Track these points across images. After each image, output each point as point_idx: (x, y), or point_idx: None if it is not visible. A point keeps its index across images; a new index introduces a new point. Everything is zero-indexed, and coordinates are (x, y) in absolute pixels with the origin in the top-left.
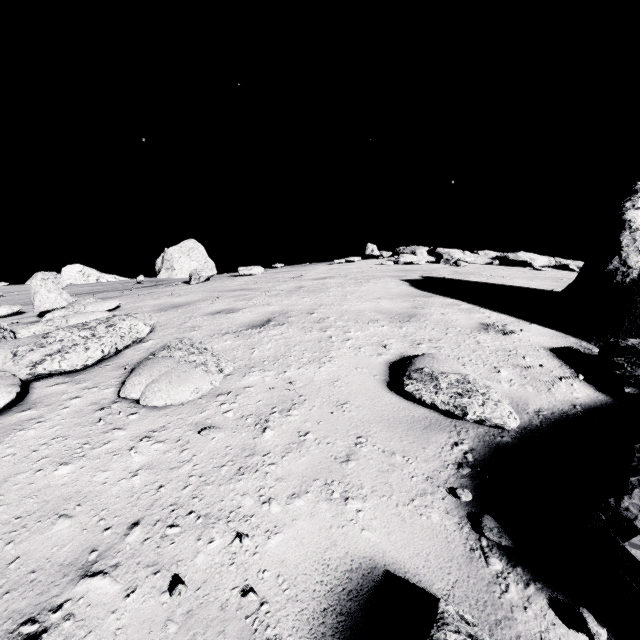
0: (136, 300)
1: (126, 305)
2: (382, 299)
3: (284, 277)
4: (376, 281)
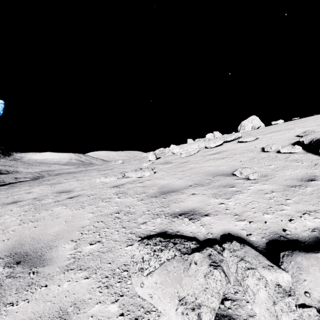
0: None
1: None
2: None
3: (291, 122)
4: None
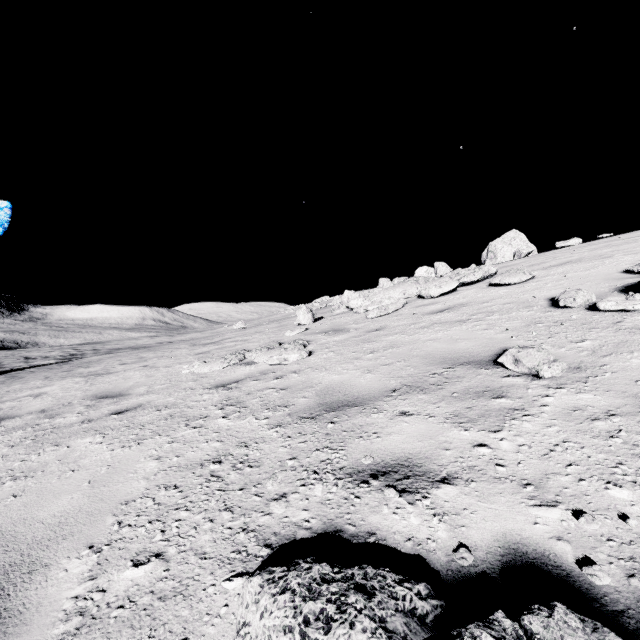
0: None
1: None
2: None
3: (599, 242)
4: None
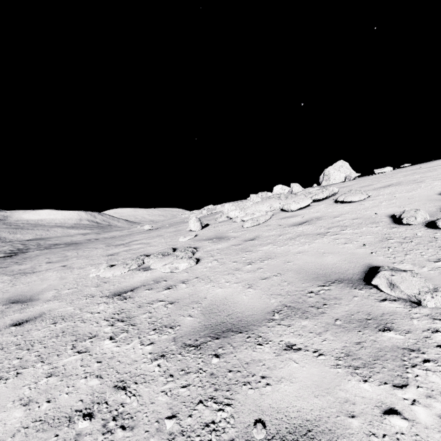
0: None
1: None
2: None
3: (406, 170)
4: None
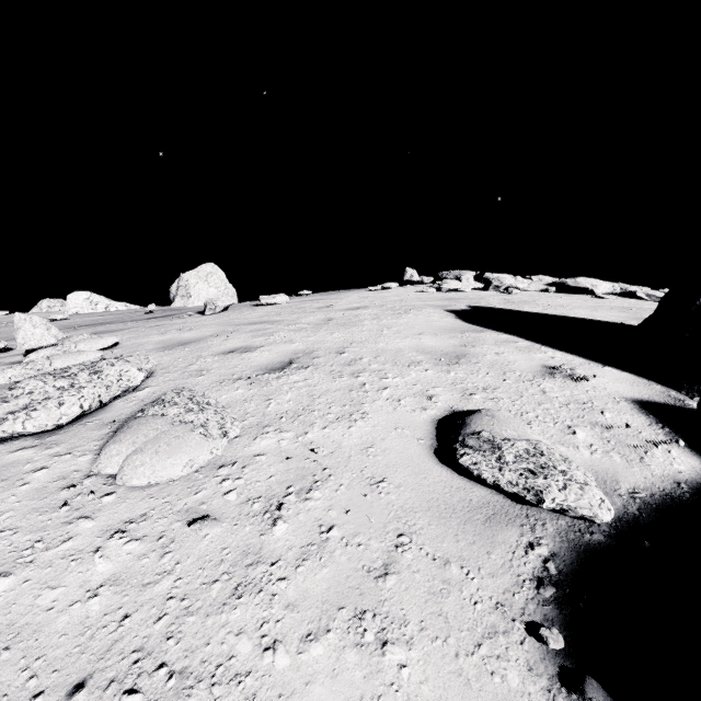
0: (140, 335)
1: (127, 341)
2: (424, 335)
3: (311, 307)
4: (417, 312)
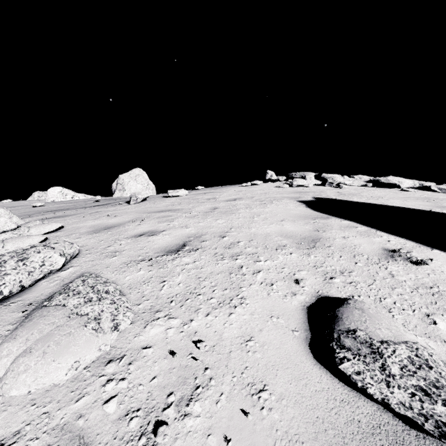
0: (80, 220)
1: (69, 225)
2: (285, 221)
3: (203, 198)
4: (277, 202)
